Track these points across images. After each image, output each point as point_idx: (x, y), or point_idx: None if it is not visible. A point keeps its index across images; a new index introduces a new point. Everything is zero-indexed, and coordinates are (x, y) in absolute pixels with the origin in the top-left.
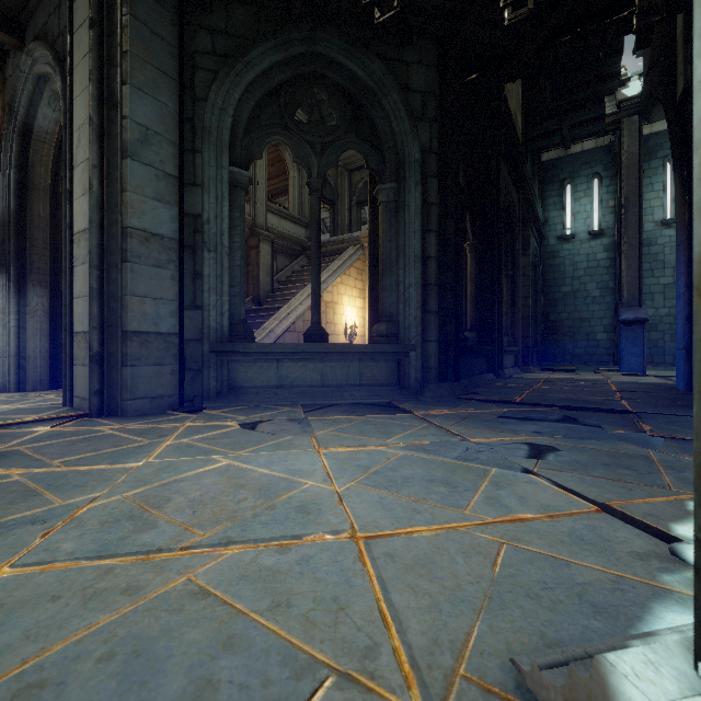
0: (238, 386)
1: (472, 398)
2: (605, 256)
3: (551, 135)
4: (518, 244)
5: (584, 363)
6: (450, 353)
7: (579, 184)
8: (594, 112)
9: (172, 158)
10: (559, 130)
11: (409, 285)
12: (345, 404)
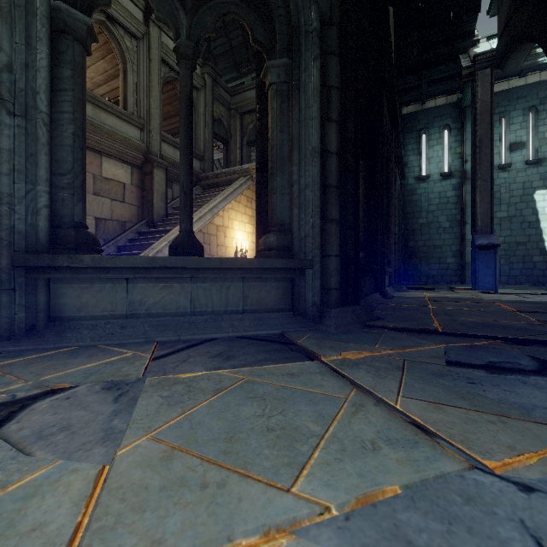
0: (64, 316)
1: (383, 325)
2: (453, 194)
3: (412, 90)
4: (392, 176)
5: (437, 282)
6: (350, 271)
7: (433, 134)
8: (447, 71)
9: None
10: (418, 86)
11: (304, 185)
12: (222, 339)
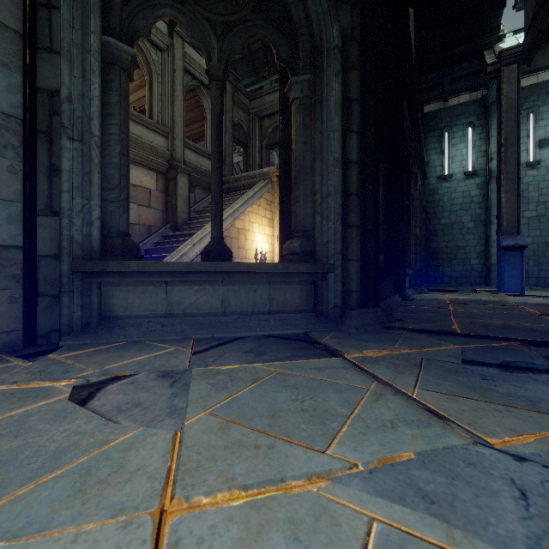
0: (113, 315)
1: (402, 327)
2: (478, 193)
3: (433, 88)
4: (412, 177)
5: (460, 284)
6: (370, 274)
7: (456, 132)
8: (471, 67)
9: (11, 4)
10: (440, 84)
11: (327, 194)
12: (251, 338)
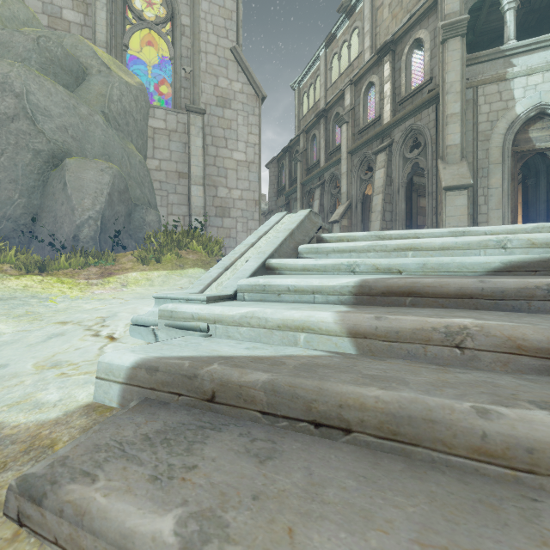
0: None
1: None
2: None
3: None
4: None
5: None
6: None
7: None
8: None
9: None
10: None
11: (541, 210)
12: None
